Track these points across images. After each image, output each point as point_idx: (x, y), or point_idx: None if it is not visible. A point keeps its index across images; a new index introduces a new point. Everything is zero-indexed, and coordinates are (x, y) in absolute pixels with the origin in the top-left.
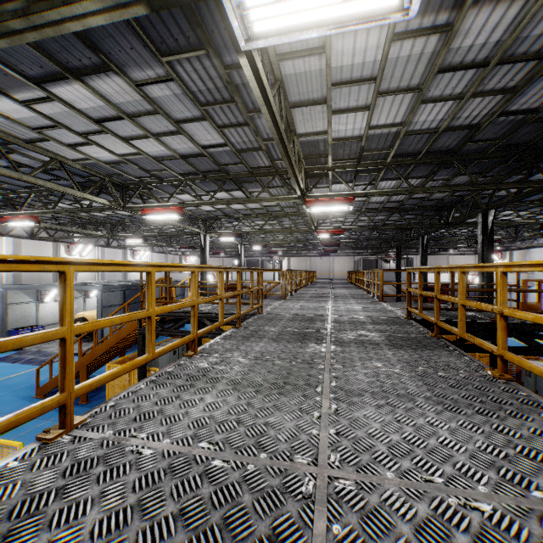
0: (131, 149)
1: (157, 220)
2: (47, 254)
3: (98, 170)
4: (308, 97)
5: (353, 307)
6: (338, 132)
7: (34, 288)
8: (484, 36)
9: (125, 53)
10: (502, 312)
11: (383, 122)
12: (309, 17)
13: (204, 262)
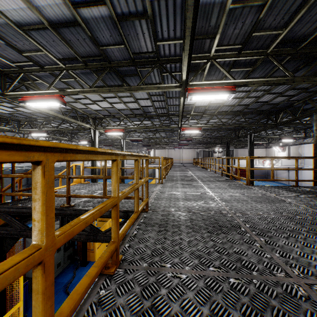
0: None
1: (46, 112)
2: None
3: None
4: None
5: (235, 194)
6: None
7: None
8: None
9: None
10: None
11: None
12: None
13: None
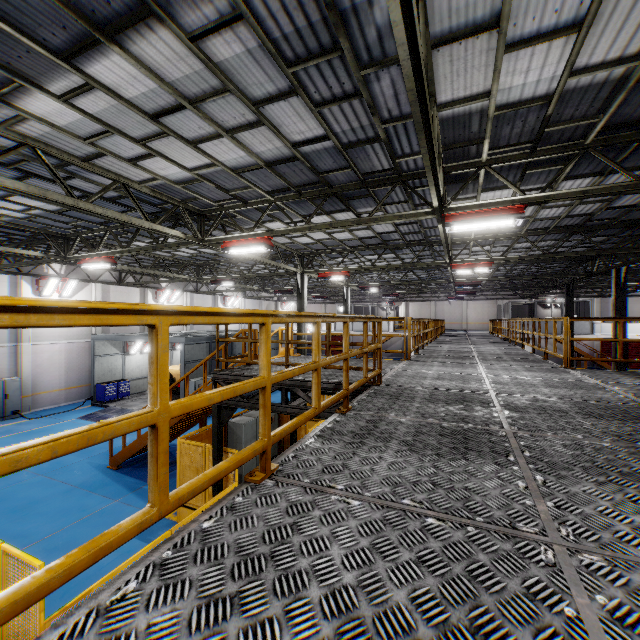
0: (202, 159)
1: (243, 256)
2: (135, 301)
3: (170, 195)
4: (465, 21)
5: (524, 377)
6: (509, 92)
7: (118, 339)
8: None
9: None
10: None
11: (599, 58)
12: None
13: (301, 309)
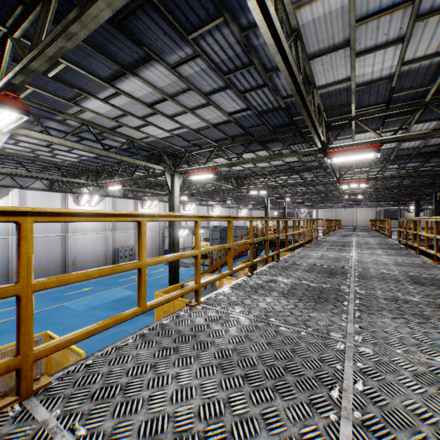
0: (252, 166)
1: None
2: None
3: (230, 173)
4: None
5: (368, 240)
6: None
7: None
8: (424, 127)
9: (275, 146)
10: (417, 233)
11: (383, 148)
12: (349, 159)
13: (266, 214)
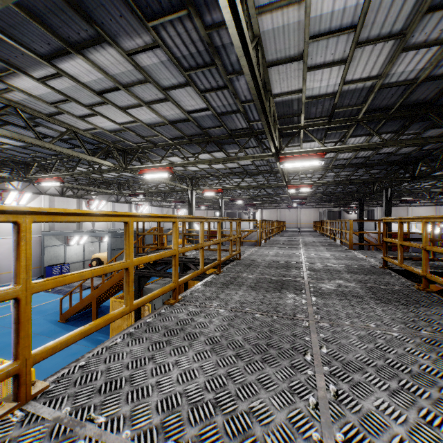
0: (128, 118)
1: (152, 179)
2: (73, 208)
3: (105, 138)
4: (285, 55)
5: (324, 255)
6: (312, 90)
7: (62, 235)
8: None
9: (116, 22)
10: None
11: (358, 76)
12: None
13: (190, 214)
